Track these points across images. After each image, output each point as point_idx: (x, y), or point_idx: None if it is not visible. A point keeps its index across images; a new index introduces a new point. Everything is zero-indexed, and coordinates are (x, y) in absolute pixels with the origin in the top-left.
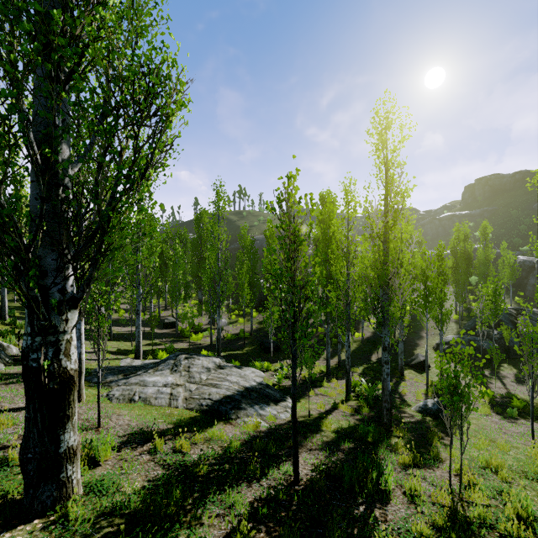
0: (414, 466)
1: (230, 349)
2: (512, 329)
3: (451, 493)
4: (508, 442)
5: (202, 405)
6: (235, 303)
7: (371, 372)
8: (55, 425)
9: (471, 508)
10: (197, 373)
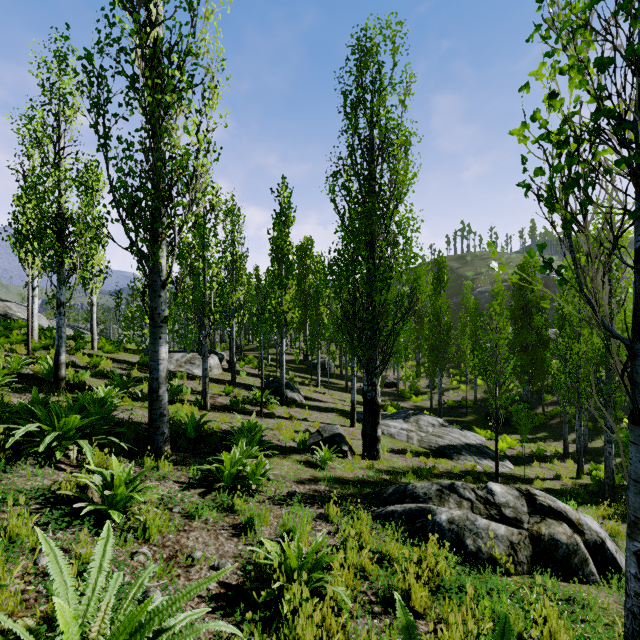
0: (610, 520)
1: (451, 415)
2: None
3: None
4: None
5: (431, 446)
6: (456, 367)
7: None
8: (375, 425)
9: None
10: (425, 426)
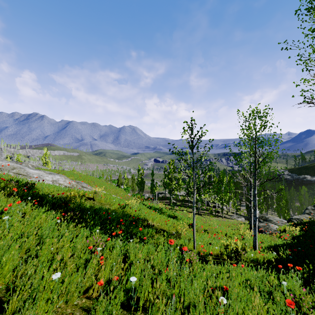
0: None
1: None
2: None
3: None
4: None
5: None
6: None
7: None
8: None
9: None
10: None
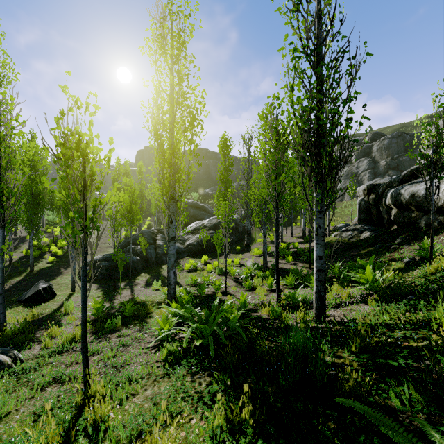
0: None
1: None
2: (152, 243)
3: None
4: (35, 412)
5: None
6: None
7: None
8: None
9: None
10: None
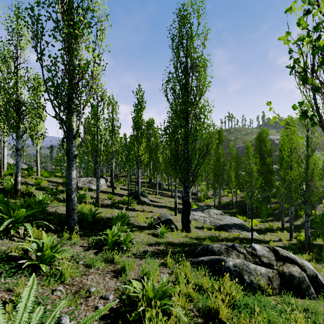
0: (309, 261)
1: (224, 209)
2: None
3: (321, 268)
4: None
5: (216, 225)
6: (226, 185)
7: (316, 234)
8: (188, 214)
9: (320, 268)
10: (212, 214)
